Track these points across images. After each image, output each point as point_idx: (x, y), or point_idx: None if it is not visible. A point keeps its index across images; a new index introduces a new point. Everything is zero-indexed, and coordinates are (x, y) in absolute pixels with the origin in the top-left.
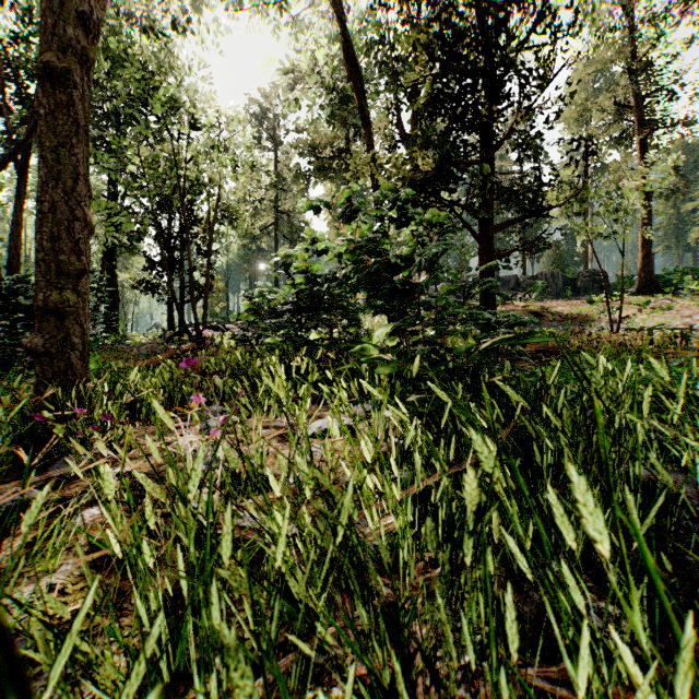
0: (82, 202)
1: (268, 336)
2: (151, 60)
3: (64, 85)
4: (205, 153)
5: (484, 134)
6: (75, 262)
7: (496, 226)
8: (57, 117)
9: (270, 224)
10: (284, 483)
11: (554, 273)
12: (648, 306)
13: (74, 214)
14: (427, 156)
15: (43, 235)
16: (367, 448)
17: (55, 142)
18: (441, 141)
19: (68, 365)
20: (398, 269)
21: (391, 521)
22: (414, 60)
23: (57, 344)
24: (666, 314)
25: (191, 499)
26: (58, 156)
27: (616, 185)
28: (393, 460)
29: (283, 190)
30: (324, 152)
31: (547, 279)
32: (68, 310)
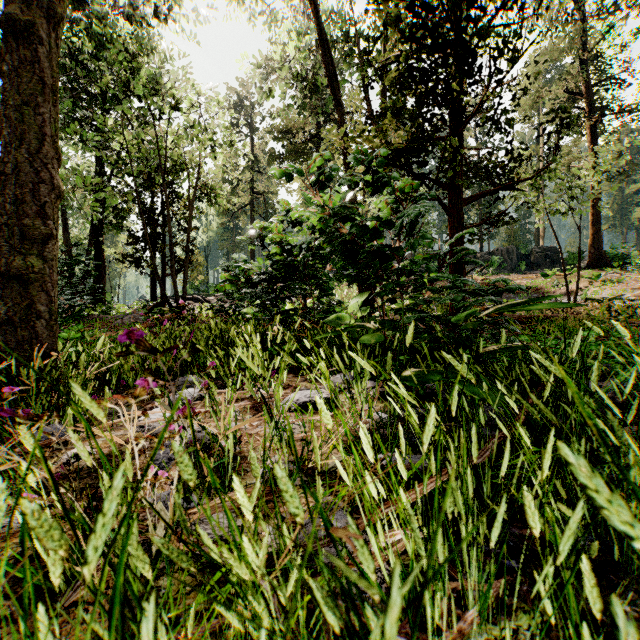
0: (49, 164)
1: (244, 307)
2: (133, 44)
3: (30, 41)
4: (185, 133)
5: (456, 108)
6: (41, 226)
7: (465, 199)
8: (21, 74)
9: (246, 204)
10: (258, 491)
11: (509, 249)
12: (598, 279)
13: (40, 176)
14: (399, 130)
15: (6, 198)
16: (366, 441)
17: (19, 101)
18: (414, 114)
19: (33, 334)
20: (379, 233)
21: (399, 538)
22: (385, 39)
23: (21, 312)
24: (617, 286)
25: (86, 579)
26: (23, 115)
27: (567, 167)
28: (399, 456)
29: (259, 172)
30: (297, 136)
31: (503, 254)
32: (33, 277)
